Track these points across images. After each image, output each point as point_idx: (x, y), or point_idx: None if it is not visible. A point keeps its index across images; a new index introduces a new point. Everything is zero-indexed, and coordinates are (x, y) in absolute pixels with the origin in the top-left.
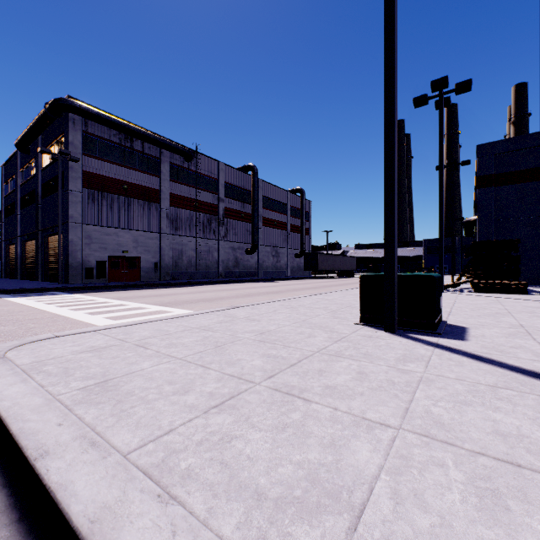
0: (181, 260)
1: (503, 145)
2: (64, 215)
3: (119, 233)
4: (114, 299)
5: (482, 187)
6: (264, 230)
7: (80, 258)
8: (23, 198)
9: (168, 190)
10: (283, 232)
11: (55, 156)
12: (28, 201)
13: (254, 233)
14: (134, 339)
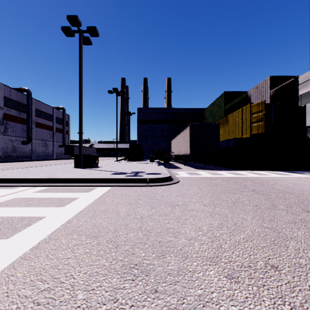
0: None
1: (144, 110)
2: None
3: None
4: None
5: (138, 124)
6: (36, 130)
7: None
8: None
9: None
10: (50, 132)
11: None
12: None
13: (29, 131)
14: None
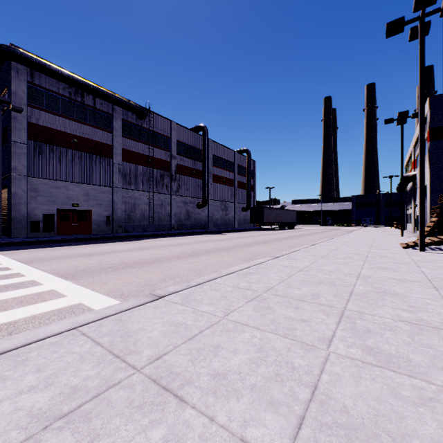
0: (134, 213)
1: None
2: (8, 167)
3: (69, 186)
4: (25, 261)
5: (434, 139)
6: (214, 186)
7: (25, 211)
8: None
9: (120, 145)
10: (231, 188)
11: None
12: None
13: (204, 188)
14: None
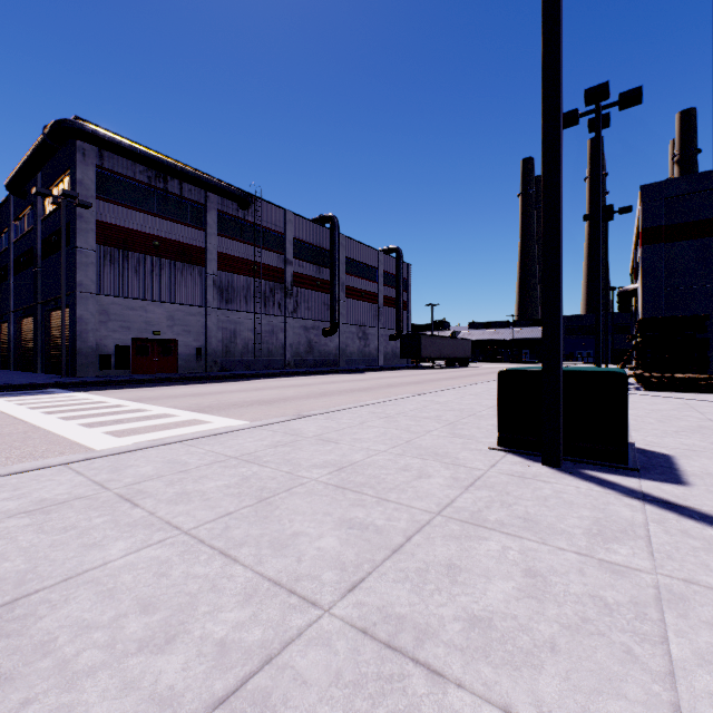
0: (234, 344)
1: (677, 185)
2: (70, 282)
3: (148, 307)
4: (132, 400)
5: (647, 244)
6: (347, 304)
7: (93, 341)
8: (17, 259)
9: (216, 248)
10: (372, 306)
11: (57, 200)
12: (24, 263)
13: (334, 307)
14: (122, 483)
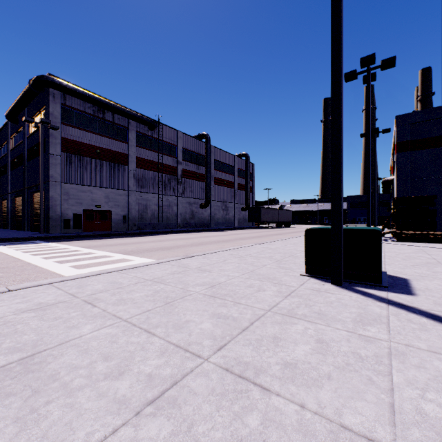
0: (146, 213)
1: (418, 116)
2: (46, 175)
3: (93, 190)
4: (84, 247)
5: (400, 152)
6: (215, 188)
7: (59, 212)
8: (12, 161)
9: (134, 154)
10: (231, 190)
11: (37, 125)
12: (16, 163)
13: (207, 190)
14: (85, 294)
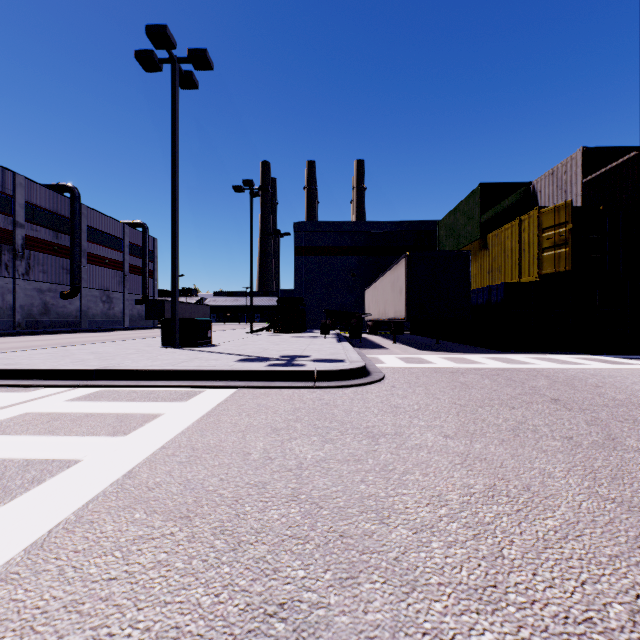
0: None
1: (309, 226)
2: None
3: None
4: None
5: (297, 255)
6: (90, 269)
7: None
8: None
9: None
10: (118, 273)
11: None
12: None
13: (75, 272)
14: None
